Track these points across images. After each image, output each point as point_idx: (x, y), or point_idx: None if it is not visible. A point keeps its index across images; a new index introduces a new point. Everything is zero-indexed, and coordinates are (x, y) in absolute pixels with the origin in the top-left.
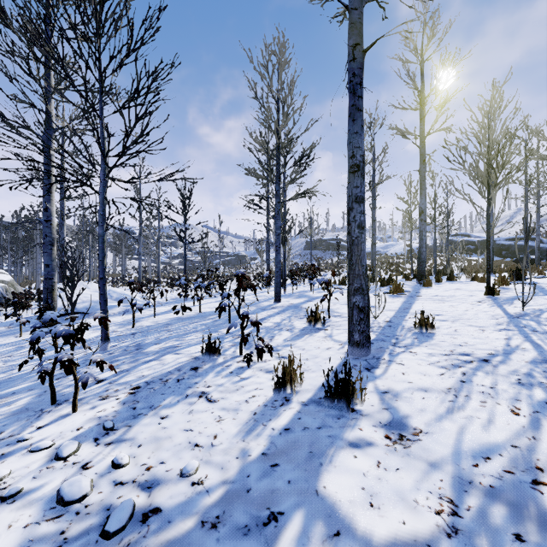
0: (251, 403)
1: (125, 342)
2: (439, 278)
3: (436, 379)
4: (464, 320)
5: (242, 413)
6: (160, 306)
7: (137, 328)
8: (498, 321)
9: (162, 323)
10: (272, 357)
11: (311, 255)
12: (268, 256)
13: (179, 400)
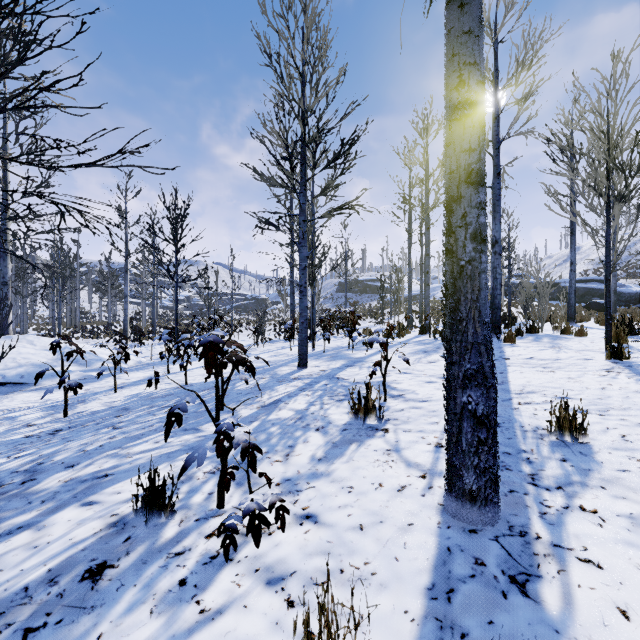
0: None
1: (20, 457)
2: (520, 330)
3: None
4: (618, 410)
5: None
6: (137, 370)
7: (70, 418)
8: None
9: (118, 406)
10: (283, 531)
11: (346, 298)
12: (292, 300)
13: None
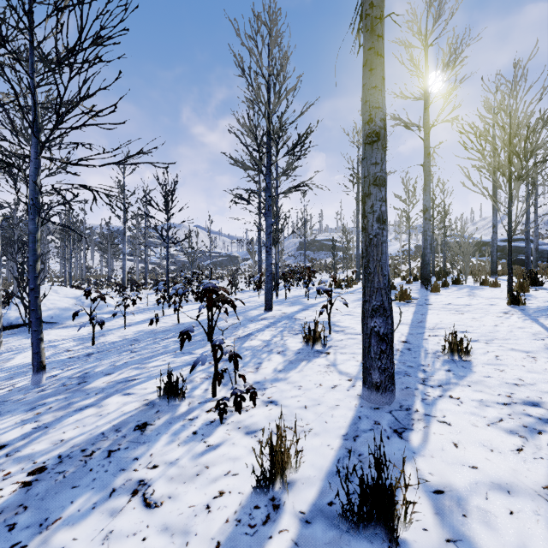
0: (215, 514)
1: (70, 369)
2: (446, 282)
3: (514, 462)
4: (500, 340)
5: (195, 543)
6: (137, 313)
7: (97, 346)
8: (546, 343)
9: (130, 338)
10: (255, 407)
11: (305, 256)
12: (260, 257)
13: (95, 503)
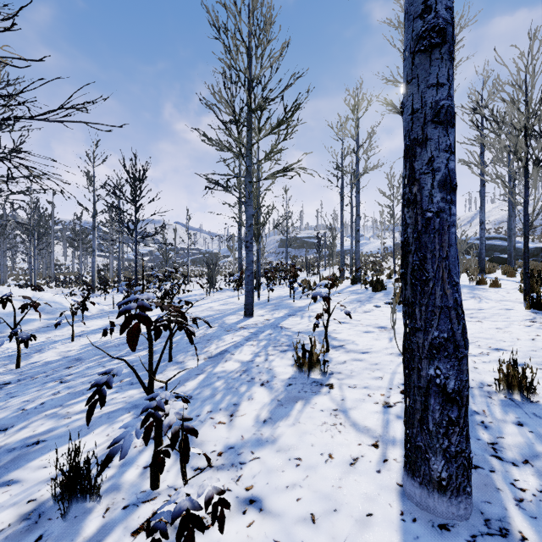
0: None
1: None
2: None
3: None
4: None
5: None
6: (98, 318)
7: (22, 369)
8: None
9: (72, 356)
10: (221, 531)
11: (287, 253)
12: (240, 254)
13: None
